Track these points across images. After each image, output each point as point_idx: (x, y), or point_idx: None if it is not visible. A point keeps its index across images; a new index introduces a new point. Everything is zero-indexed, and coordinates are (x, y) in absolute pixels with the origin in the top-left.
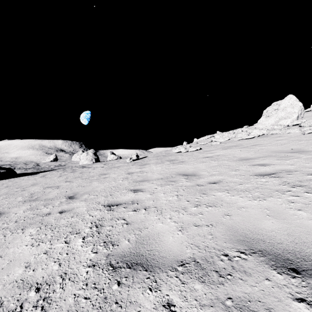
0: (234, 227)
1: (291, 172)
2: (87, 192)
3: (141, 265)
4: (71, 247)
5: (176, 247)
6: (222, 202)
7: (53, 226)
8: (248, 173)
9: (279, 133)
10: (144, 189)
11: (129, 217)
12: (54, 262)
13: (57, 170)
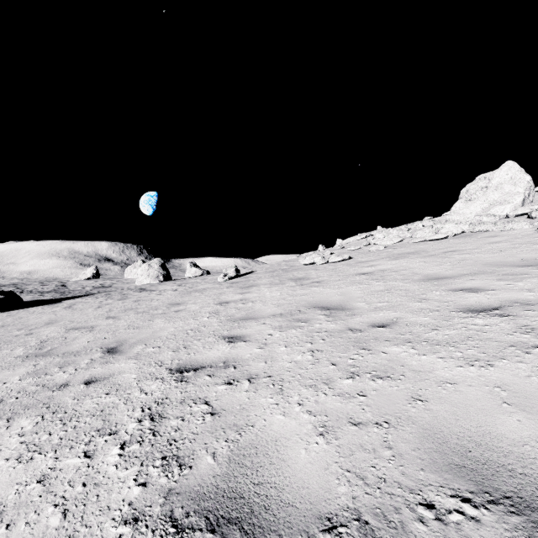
0: (438, 431)
1: (533, 306)
2: (141, 341)
3: (239, 525)
4: (96, 468)
5: (314, 479)
6: (403, 368)
7: (67, 415)
8: (446, 307)
9: (493, 230)
10: (247, 336)
11: (217, 398)
12: (54, 505)
13: (96, 296)
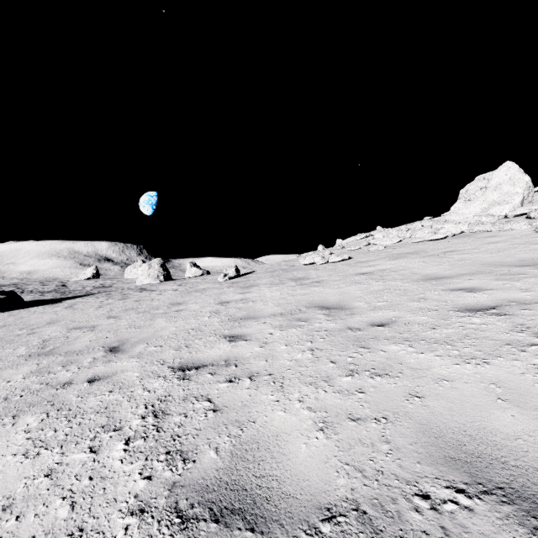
0: (434, 426)
1: (529, 306)
2: (143, 340)
3: (242, 515)
4: (101, 462)
5: (314, 472)
6: (401, 365)
7: (72, 412)
8: (444, 306)
9: (491, 230)
10: (248, 335)
11: (219, 396)
12: (62, 498)
13: (97, 296)
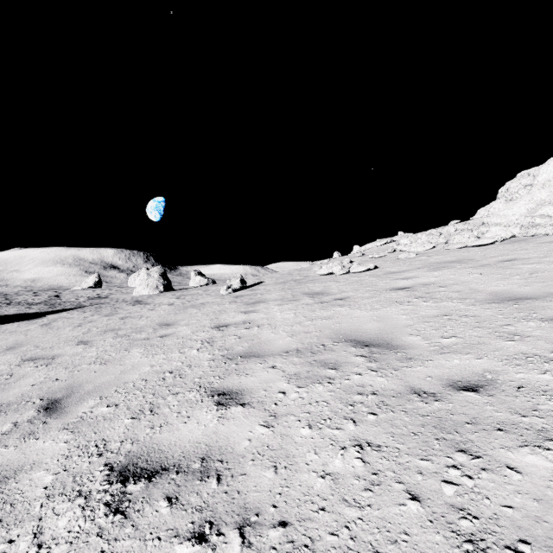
0: None
1: None
2: (99, 388)
3: None
4: None
5: None
6: None
7: None
8: None
9: None
10: (247, 392)
11: None
12: None
13: (84, 310)
